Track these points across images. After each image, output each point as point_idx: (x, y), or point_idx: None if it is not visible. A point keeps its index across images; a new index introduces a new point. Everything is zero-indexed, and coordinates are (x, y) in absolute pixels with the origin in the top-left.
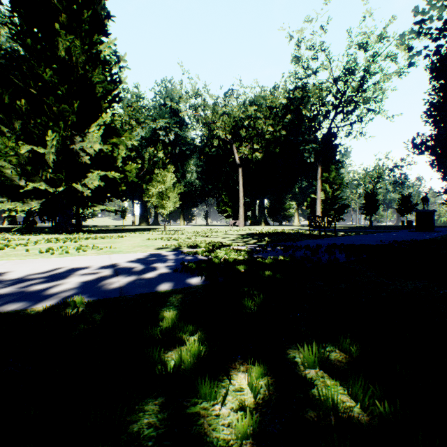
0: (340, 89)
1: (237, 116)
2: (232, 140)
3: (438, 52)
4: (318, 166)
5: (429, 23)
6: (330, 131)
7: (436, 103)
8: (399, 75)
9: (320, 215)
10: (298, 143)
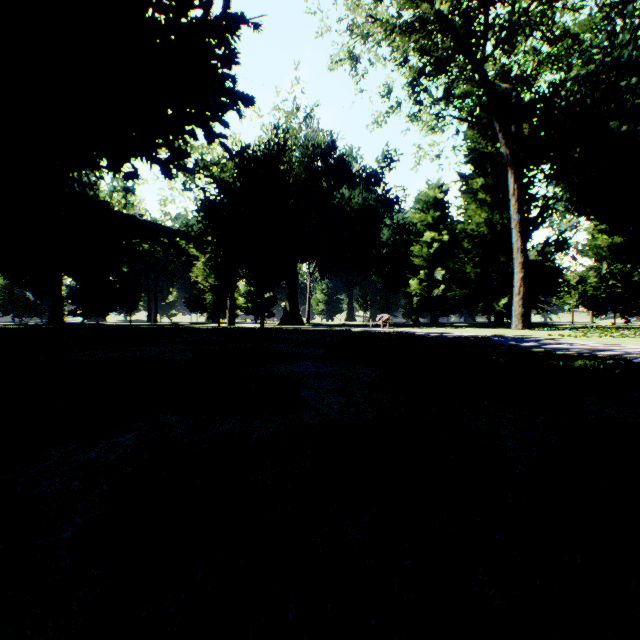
0: None
1: None
2: None
3: None
4: None
5: None
6: None
7: None
8: None
9: None
10: None
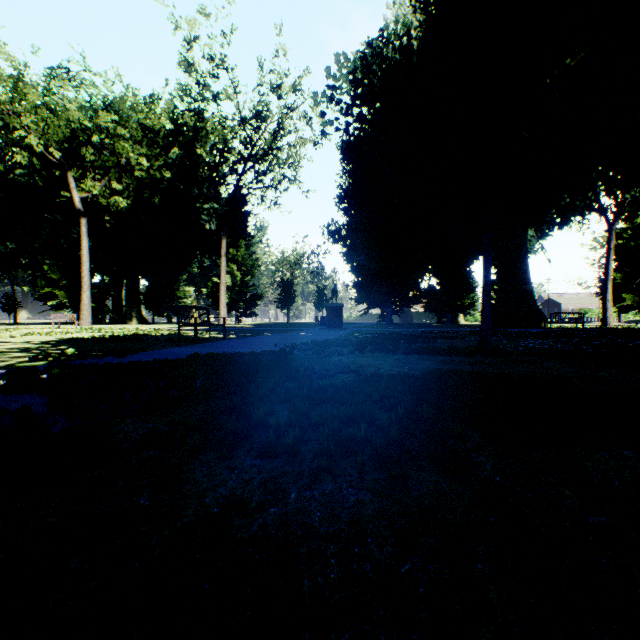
0: (251, 137)
1: (76, 121)
2: (66, 162)
3: (347, 130)
4: (223, 237)
5: (340, 95)
6: (240, 192)
7: (347, 189)
8: (315, 144)
9: (226, 308)
10: (194, 198)
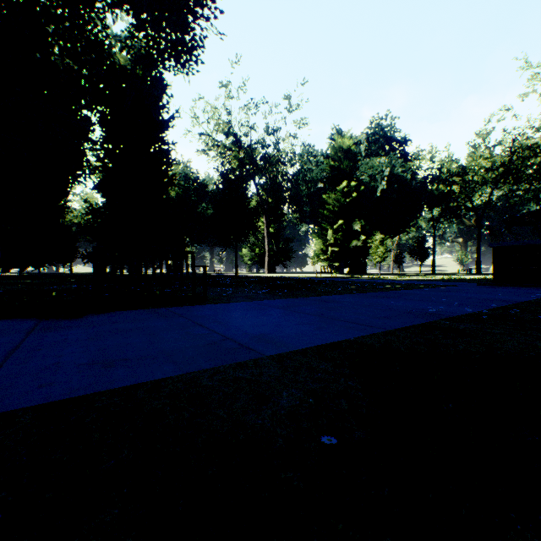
0: None
1: None
2: None
3: None
4: None
5: None
6: None
7: None
8: None
9: None
10: None
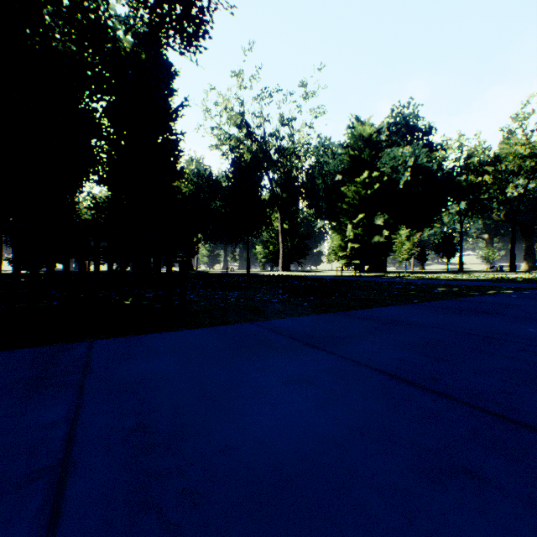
0: None
1: None
2: None
3: None
4: None
5: None
6: None
7: None
8: None
9: None
10: None
